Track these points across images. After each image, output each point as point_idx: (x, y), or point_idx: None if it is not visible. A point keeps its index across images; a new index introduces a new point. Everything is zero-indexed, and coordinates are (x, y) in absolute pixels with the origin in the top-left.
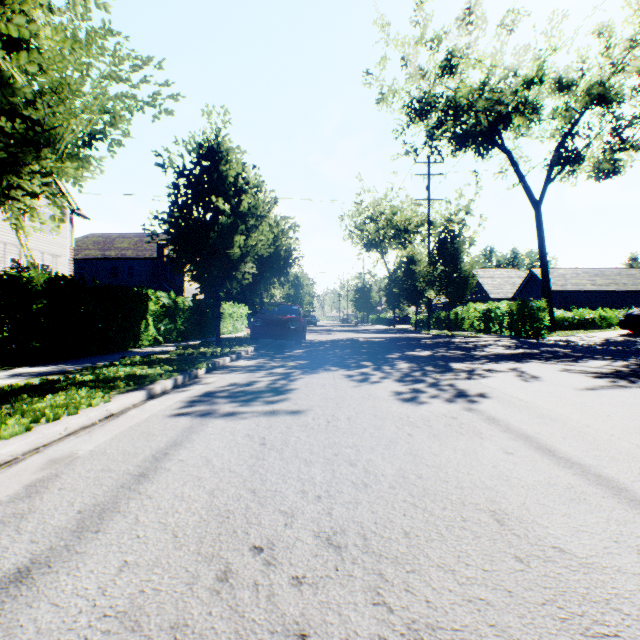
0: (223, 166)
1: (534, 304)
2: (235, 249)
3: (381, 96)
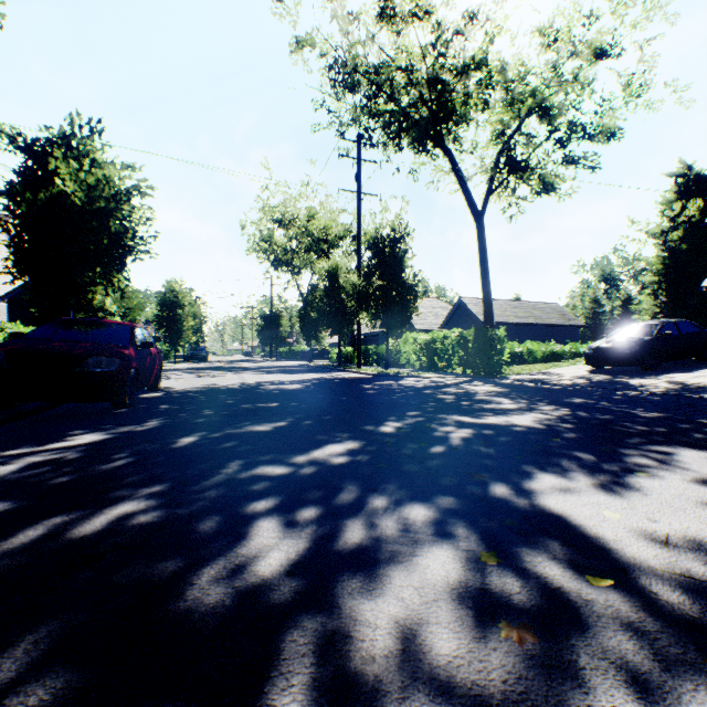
0: None
1: (492, 333)
2: None
3: (296, 39)
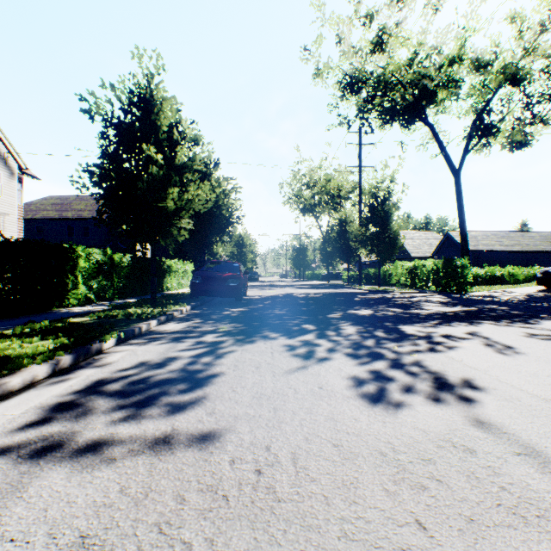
0: (156, 115)
1: (458, 262)
2: (168, 202)
3: (317, 71)
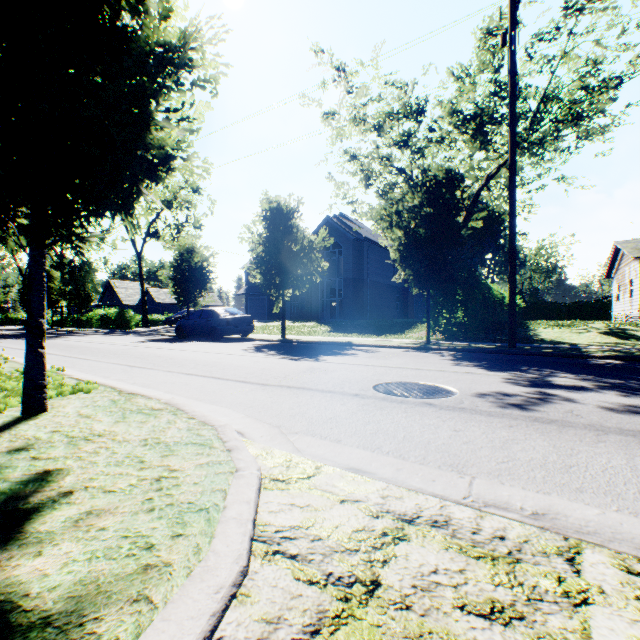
0: None
1: (129, 312)
2: None
3: None
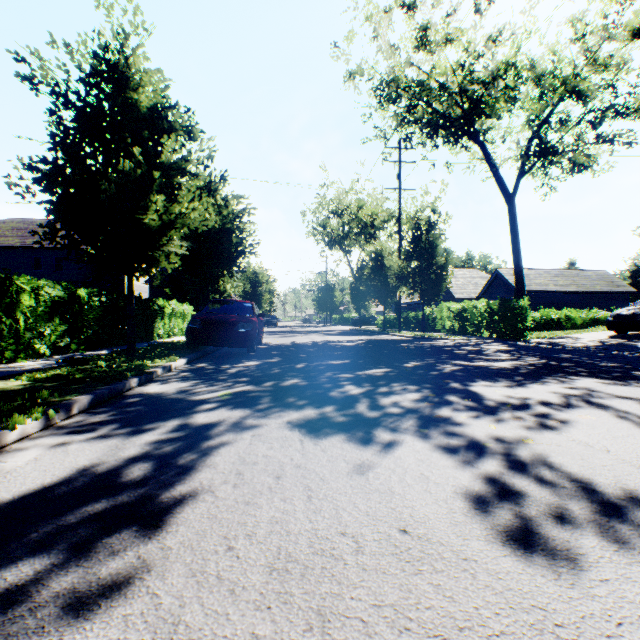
0: (133, 91)
1: (516, 303)
2: (150, 215)
3: (349, 73)
